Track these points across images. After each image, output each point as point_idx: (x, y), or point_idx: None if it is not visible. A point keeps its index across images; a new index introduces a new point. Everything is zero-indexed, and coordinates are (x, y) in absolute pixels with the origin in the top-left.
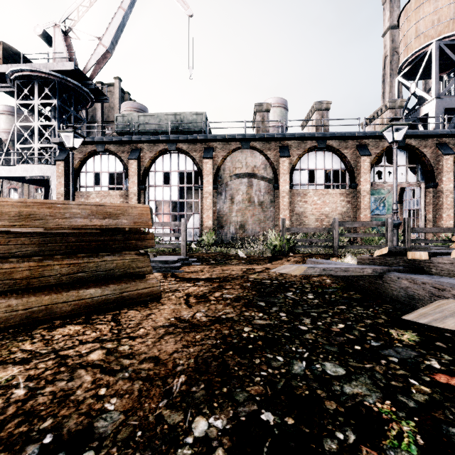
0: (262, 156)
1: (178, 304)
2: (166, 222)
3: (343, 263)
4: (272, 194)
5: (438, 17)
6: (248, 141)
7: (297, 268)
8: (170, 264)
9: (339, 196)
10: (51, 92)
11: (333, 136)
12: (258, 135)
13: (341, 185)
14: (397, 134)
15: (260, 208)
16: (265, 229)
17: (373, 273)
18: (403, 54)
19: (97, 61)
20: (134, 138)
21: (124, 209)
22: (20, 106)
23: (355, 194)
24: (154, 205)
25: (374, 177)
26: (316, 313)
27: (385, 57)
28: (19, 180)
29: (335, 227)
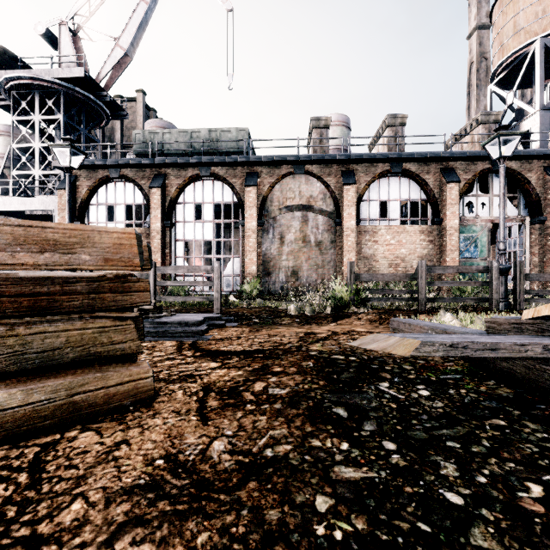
0: (320, 184)
1: (183, 413)
2: (194, 266)
3: (455, 327)
4: (333, 232)
5: (543, 8)
6: (302, 164)
7: (400, 342)
8: (192, 327)
9: (419, 234)
10: (56, 106)
11: (412, 158)
12: (315, 156)
13: (417, 222)
14: (504, 148)
15: (318, 250)
16: (324, 276)
17: (545, 353)
18: (497, 56)
19: (113, 67)
20: (156, 160)
21: (85, 235)
22: (17, 124)
23: (440, 232)
24: (183, 246)
25: (463, 210)
26: (456, 443)
27: (471, 64)
28: (16, 216)
29: (421, 274)
